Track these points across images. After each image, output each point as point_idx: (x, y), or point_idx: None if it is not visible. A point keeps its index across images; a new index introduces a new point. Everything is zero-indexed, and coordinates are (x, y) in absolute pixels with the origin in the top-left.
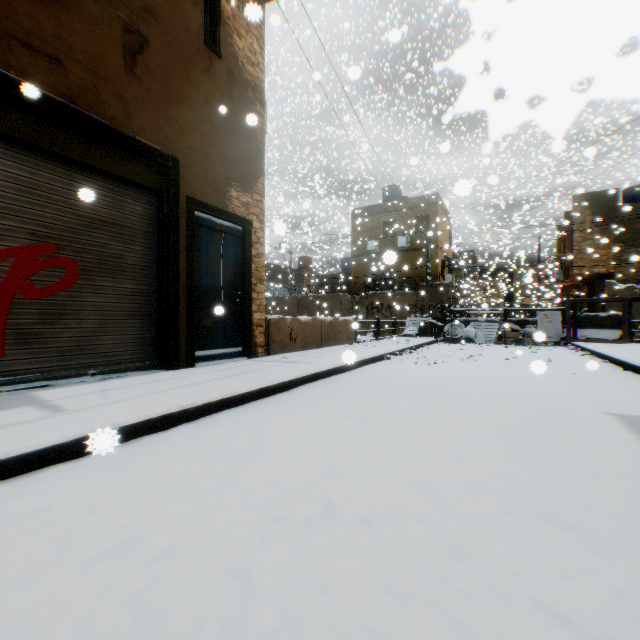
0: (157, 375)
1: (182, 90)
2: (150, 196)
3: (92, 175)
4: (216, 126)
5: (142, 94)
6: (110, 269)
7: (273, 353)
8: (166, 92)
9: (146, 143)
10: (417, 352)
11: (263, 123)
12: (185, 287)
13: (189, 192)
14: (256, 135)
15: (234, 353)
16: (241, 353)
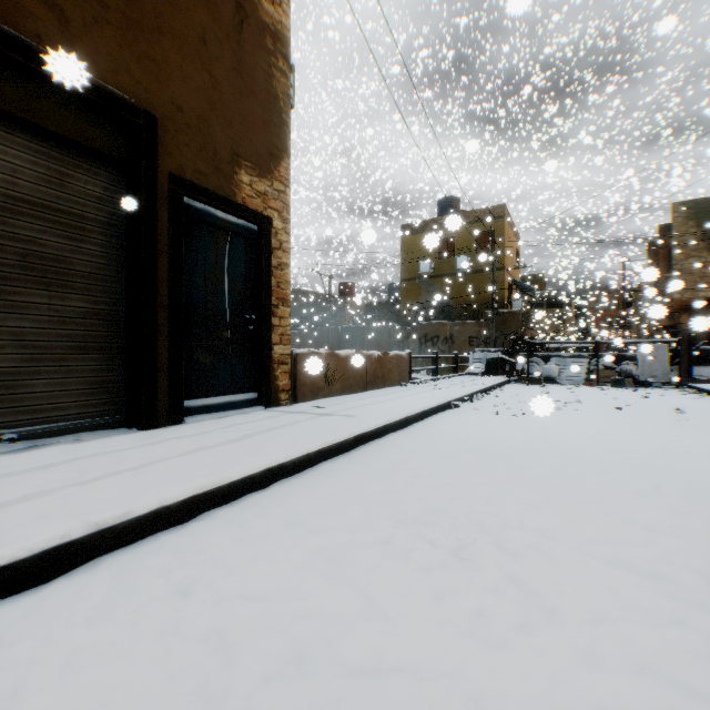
0: (114, 440)
1: (163, 17)
2: (114, 172)
3: (11, 129)
4: (217, 79)
5: (94, 10)
6: (44, 277)
7: (302, 400)
8: (136, 15)
9: (101, 86)
10: (491, 397)
11: (287, 86)
12: (168, 307)
13: (174, 168)
14: (277, 101)
15: (246, 401)
16: (256, 401)
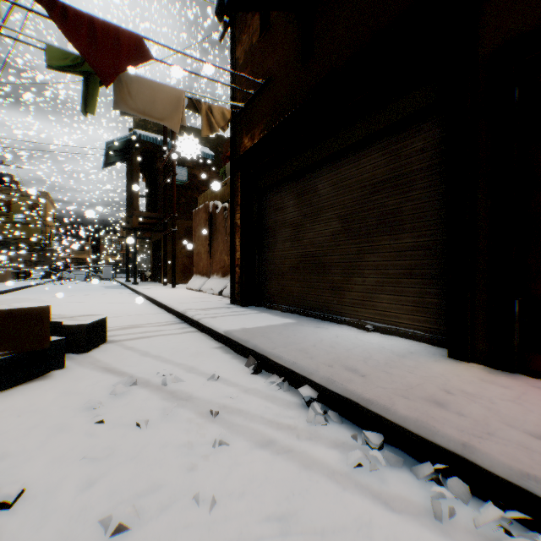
0: None
1: None
2: None
3: None
4: None
5: None
6: None
7: None
8: None
9: None
10: (52, 283)
11: None
12: None
13: None
14: None
15: None
16: None
